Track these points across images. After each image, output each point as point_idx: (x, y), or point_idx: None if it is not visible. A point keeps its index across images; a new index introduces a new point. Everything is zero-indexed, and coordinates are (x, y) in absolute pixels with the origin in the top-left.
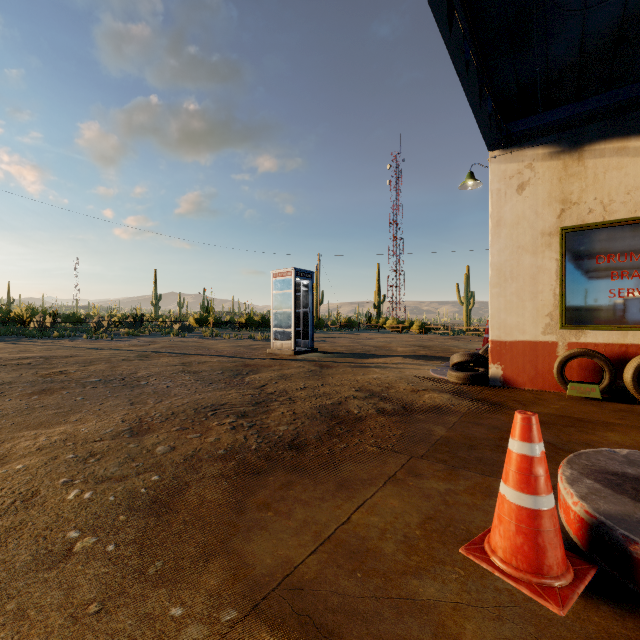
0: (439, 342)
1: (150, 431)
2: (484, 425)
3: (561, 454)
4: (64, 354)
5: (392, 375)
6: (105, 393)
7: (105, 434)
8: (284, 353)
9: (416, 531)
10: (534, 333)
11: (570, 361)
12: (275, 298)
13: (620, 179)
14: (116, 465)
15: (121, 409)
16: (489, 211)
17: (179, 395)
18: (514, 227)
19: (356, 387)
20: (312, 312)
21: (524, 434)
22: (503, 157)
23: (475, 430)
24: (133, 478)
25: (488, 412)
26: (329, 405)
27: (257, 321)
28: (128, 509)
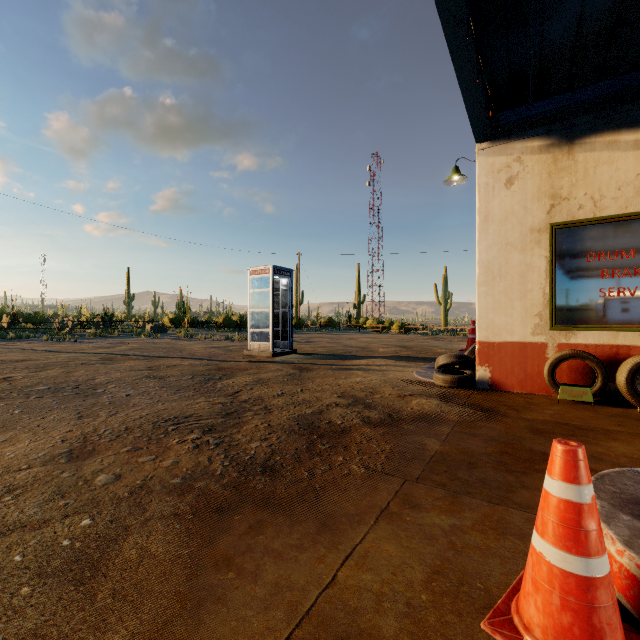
0: (420, 342)
1: (94, 453)
2: (480, 436)
3: None
4: (15, 358)
5: (376, 378)
6: (51, 404)
7: (35, 459)
8: (262, 355)
9: (422, 595)
10: (523, 334)
11: (561, 363)
12: (252, 297)
13: (611, 174)
14: (38, 505)
15: (65, 424)
16: (477, 206)
17: (139, 405)
18: (502, 223)
19: (338, 393)
20: (291, 312)
21: (569, 473)
22: (491, 150)
23: (471, 443)
24: (56, 524)
25: (481, 420)
26: (309, 415)
27: (235, 321)
28: (38, 575)
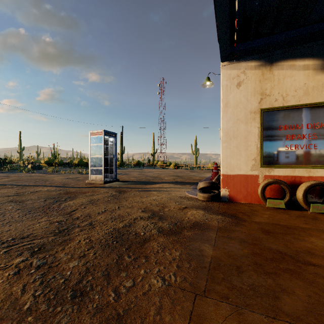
0: (185, 173)
1: None
2: (234, 238)
3: (304, 268)
4: None
5: (164, 196)
6: None
7: None
8: (97, 182)
9: None
10: (246, 170)
11: (268, 186)
12: (91, 148)
13: (291, 82)
14: None
15: None
16: (221, 97)
17: None
18: (235, 107)
19: (142, 208)
20: (115, 157)
21: None
22: (229, 66)
23: (232, 245)
24: None
25: (231, 224)
26: (121, 228)
27: (85, 162)
28: None
